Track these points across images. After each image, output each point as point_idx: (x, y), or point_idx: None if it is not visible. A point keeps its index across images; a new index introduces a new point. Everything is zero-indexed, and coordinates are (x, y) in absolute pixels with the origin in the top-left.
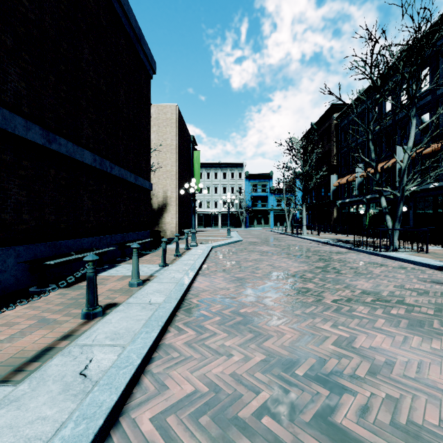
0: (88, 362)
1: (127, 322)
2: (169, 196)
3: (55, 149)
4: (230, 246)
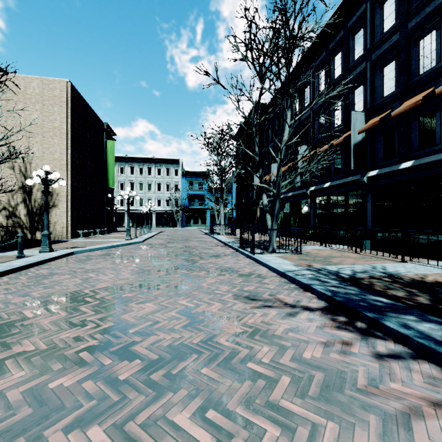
0: None
1: None
2: (57, 190)
3: None
4: (109, 249)
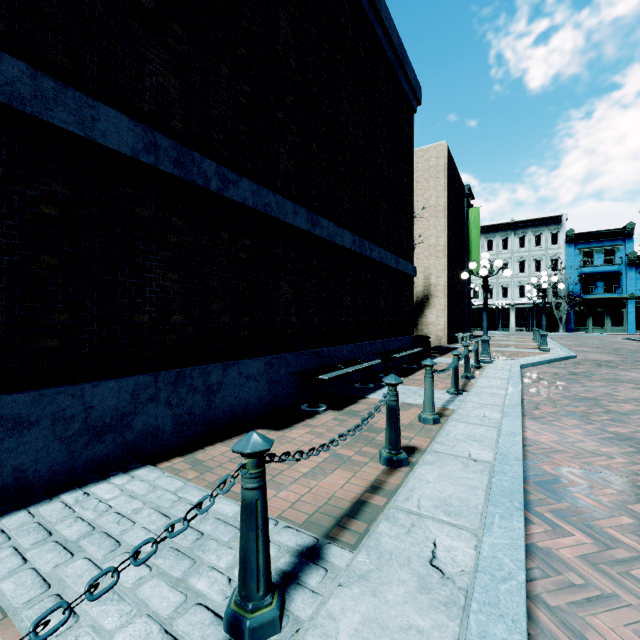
0: (431, 545)
1: (454, 487)
2: (433, 284)
3: (317, 234)
4: (555, 366)
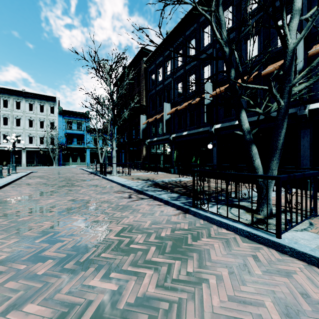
0: None
1: None
2: None
3: None
4: None
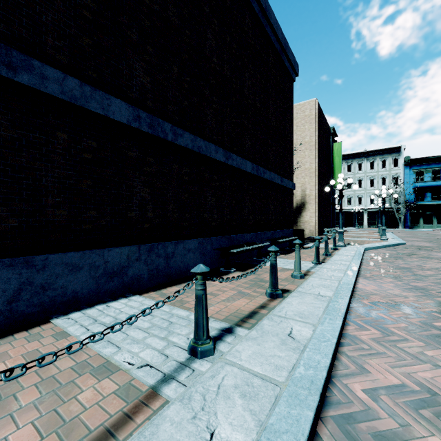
0: (290, 329)
1: (307, 307)
2: (307, 195)
3: (230, 164)
4: (389, 249)
